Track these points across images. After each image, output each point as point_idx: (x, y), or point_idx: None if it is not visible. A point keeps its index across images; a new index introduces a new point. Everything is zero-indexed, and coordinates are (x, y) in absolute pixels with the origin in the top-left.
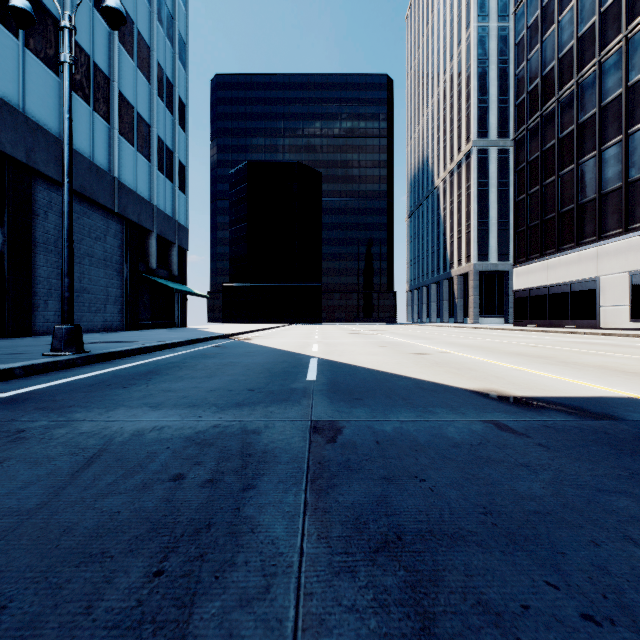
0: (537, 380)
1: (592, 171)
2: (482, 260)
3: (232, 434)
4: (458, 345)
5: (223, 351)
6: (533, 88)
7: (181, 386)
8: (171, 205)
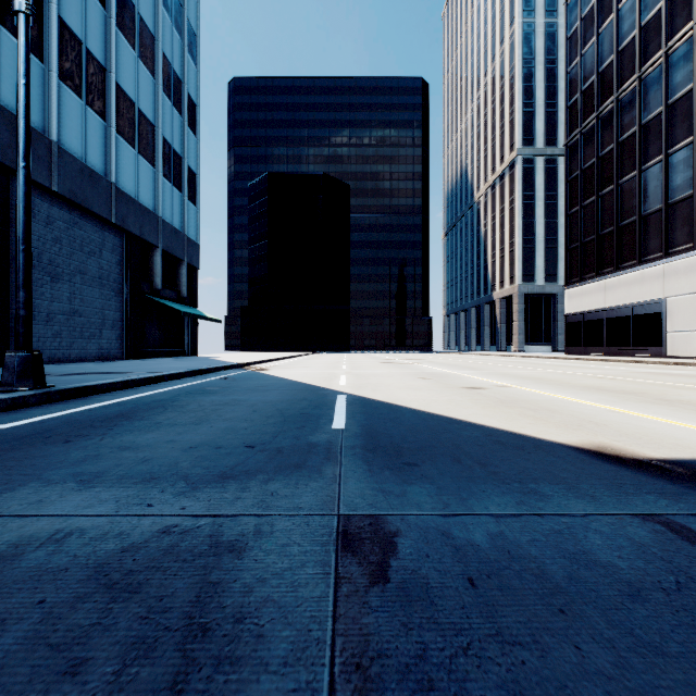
0: (655, 428)
1: (657, 178)
2: (528, 281)
3: (189, 555)
4: (515, 377)
5: (230, 385)
6: (588, 86)
7: (150, 439)
8: (179, 217)
